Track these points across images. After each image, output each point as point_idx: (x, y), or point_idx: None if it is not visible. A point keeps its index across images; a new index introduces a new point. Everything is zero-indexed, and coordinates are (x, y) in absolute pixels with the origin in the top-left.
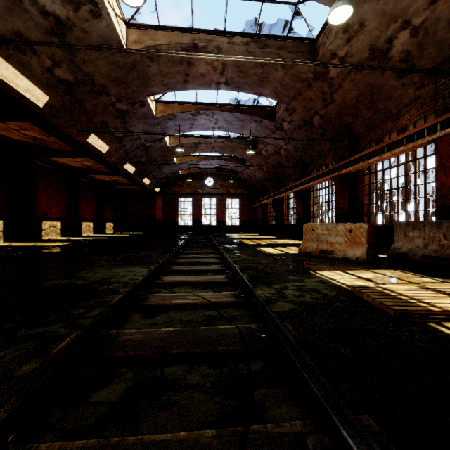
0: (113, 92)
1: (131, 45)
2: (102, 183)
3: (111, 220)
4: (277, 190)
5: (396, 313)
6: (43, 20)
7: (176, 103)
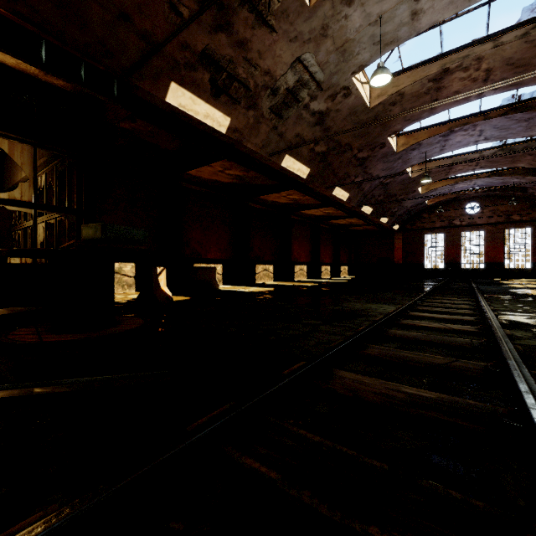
0: (356, 146)
1: (374, 101)
2: (338, 226)
3: (345, 263)
4: None
5: None
6: (312, 119)
7: (420, 130)
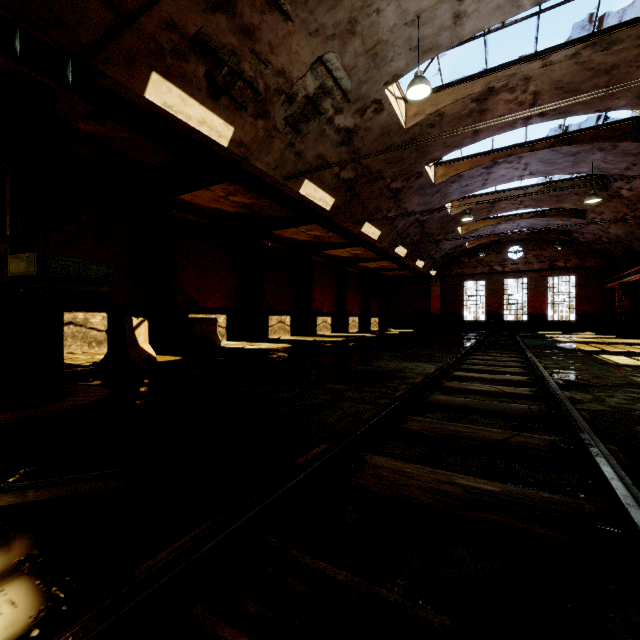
0: (388, 174)
1: (410, 120)
2: (367, 271)
3: (376, 314)
4: None
5: None
6: (337, 137)
7: (461, 160)
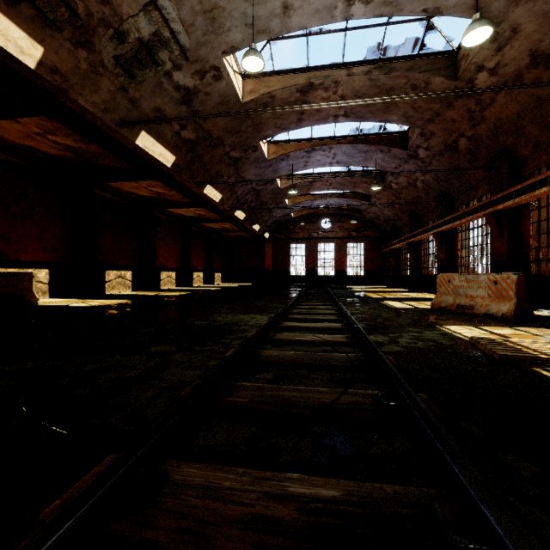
0: (228, 142)
1: (246, 96)
2: (211, 231)
3: (219, 270)
4: (412, 232)
5: (500, 358)
6: (176, 93)
7: (289, 142)
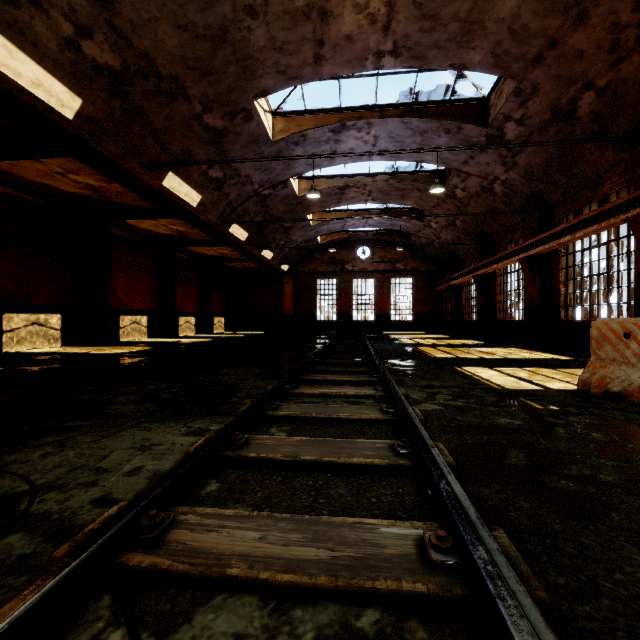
0: (195, 92)
1: None
2: (207, 259)
3: (221, 313)
4: (483, 260)
5: None
6: None
7: (305, 114)
